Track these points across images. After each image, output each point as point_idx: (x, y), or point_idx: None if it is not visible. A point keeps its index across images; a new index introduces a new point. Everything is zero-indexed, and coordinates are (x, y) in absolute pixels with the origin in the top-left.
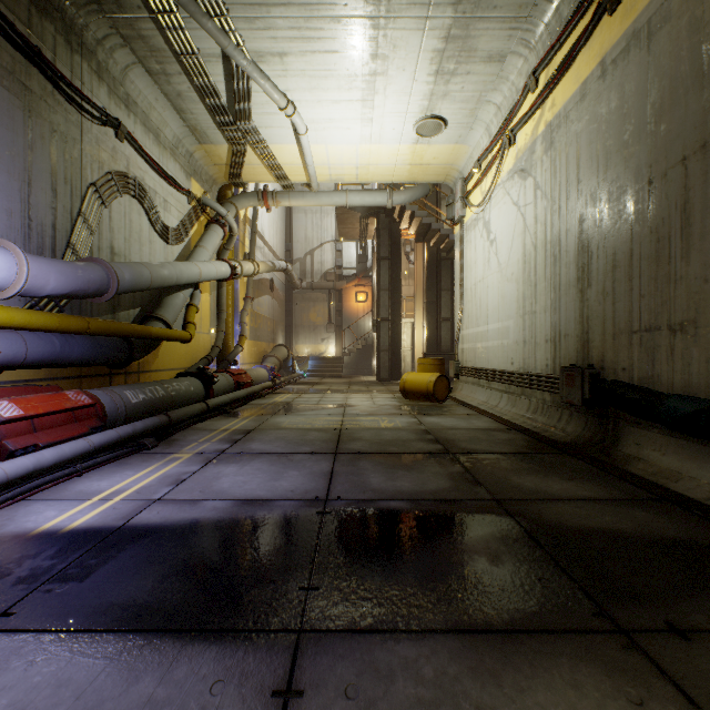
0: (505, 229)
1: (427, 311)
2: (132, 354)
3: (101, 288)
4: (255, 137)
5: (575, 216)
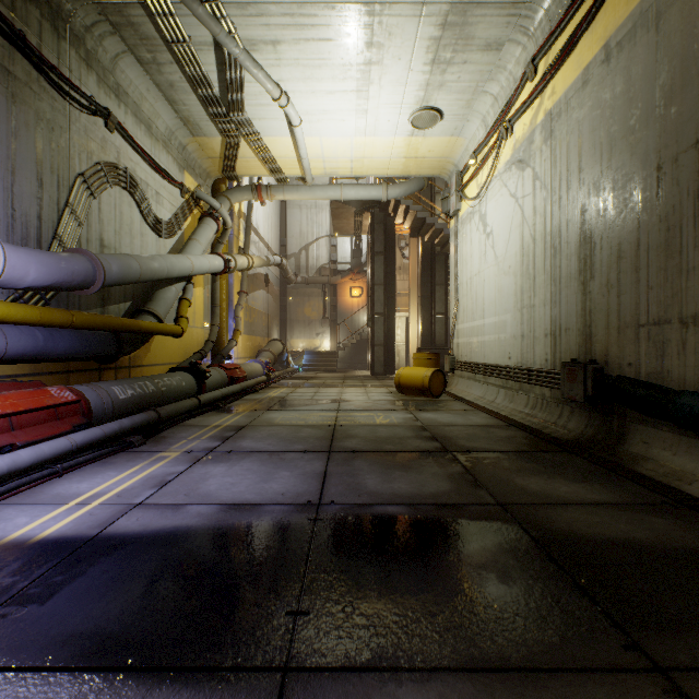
0: (502, 221)
1: (422, 305)
2: (121, 348)
3: (86, 281)
4: (249, 128)
5: (576, 206)
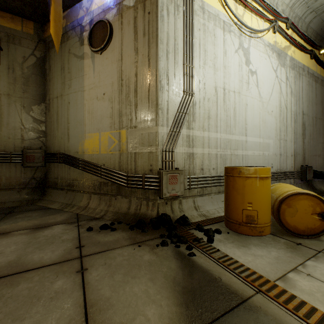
0: (266, 77)
1: None
2: None
3: None
4: None
5: (301, 110)
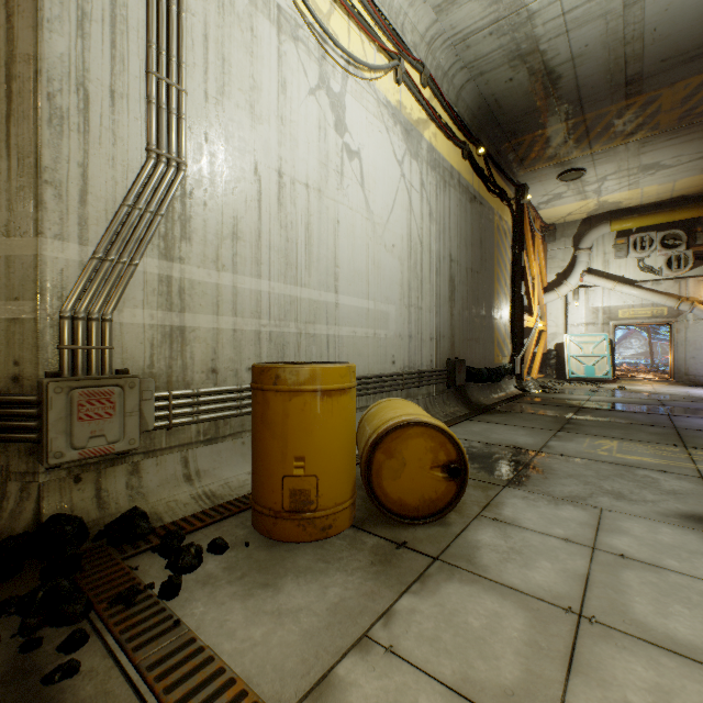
0: (382, 170)
1: None
2: None
3: None
4: None
5: (448, 252)
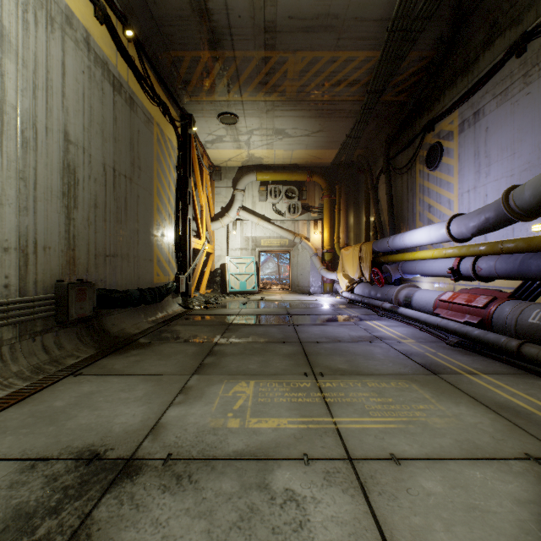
0: None
1: None
2: None
3: (500, 215)
4: None
5: (61, 126)
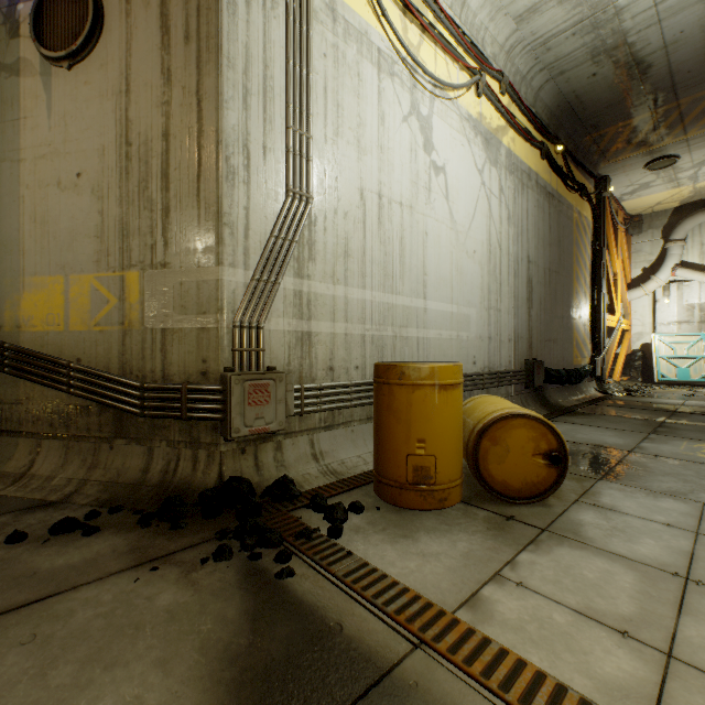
0: (464, 181)
1: None
2: None
3: None
4: None
5: (526, 253)
